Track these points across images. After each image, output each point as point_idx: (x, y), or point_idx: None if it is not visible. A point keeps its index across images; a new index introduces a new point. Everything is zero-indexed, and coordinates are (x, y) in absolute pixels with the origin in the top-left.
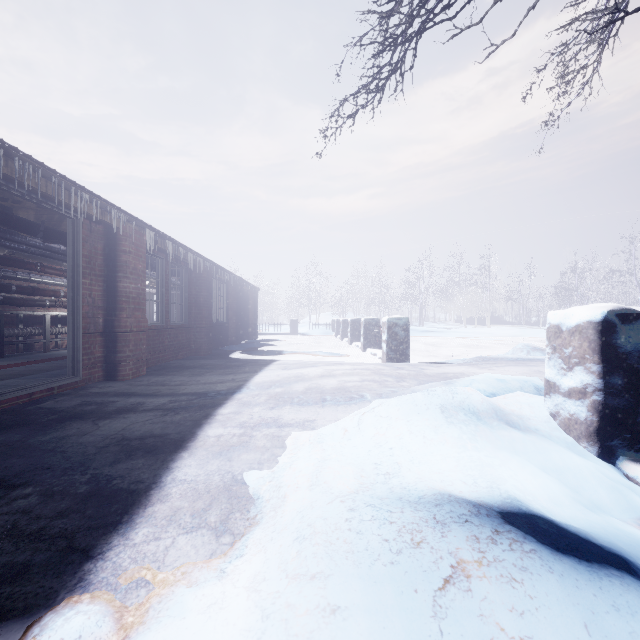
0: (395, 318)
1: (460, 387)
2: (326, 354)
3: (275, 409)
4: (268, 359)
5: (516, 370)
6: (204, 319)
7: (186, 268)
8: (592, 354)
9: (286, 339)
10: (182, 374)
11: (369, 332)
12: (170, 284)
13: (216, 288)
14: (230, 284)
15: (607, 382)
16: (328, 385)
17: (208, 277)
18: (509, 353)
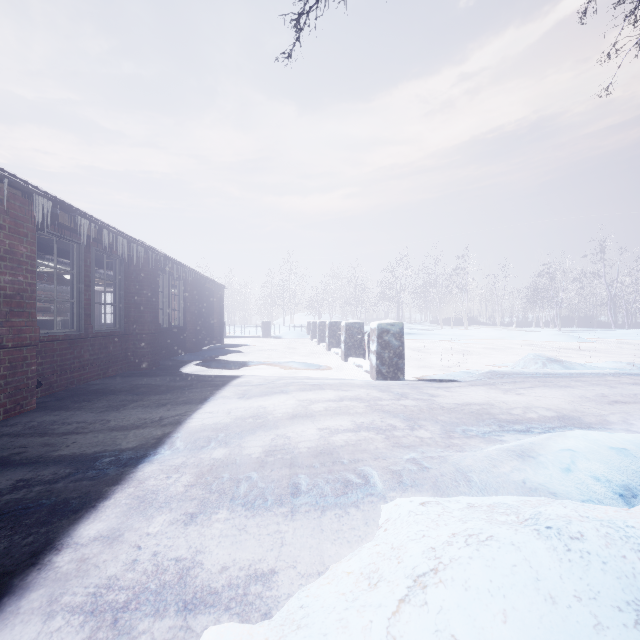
0: (387, 323)
1: (636, 524)
2: (301, 366)
3: (195, 523)
4: (227, 374)
5: (555, 396)
6: (147, 324)
7: (121, 259)
8: None
9: (256, 343)
10: (92, 407)
11: (351, 338)
12: (93, 278)
13: (168, 285)
14: (188, 281)
15: None
16: (303, 441)
17: (153, 271)
18: (520, 365)
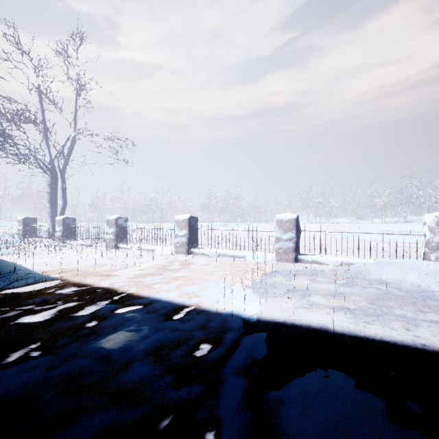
0: None
1: None
2: None
3: None
4: None
5: None
6: None
7: None
8: (22, 223)
9: None
10: None
11: None
12: None
13: None
14: None
15: (24, 227)
16: None
17: None
18: None
